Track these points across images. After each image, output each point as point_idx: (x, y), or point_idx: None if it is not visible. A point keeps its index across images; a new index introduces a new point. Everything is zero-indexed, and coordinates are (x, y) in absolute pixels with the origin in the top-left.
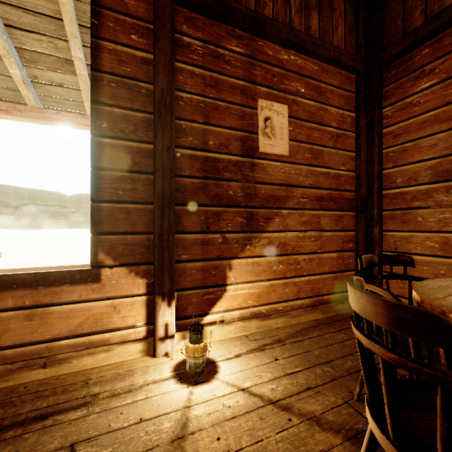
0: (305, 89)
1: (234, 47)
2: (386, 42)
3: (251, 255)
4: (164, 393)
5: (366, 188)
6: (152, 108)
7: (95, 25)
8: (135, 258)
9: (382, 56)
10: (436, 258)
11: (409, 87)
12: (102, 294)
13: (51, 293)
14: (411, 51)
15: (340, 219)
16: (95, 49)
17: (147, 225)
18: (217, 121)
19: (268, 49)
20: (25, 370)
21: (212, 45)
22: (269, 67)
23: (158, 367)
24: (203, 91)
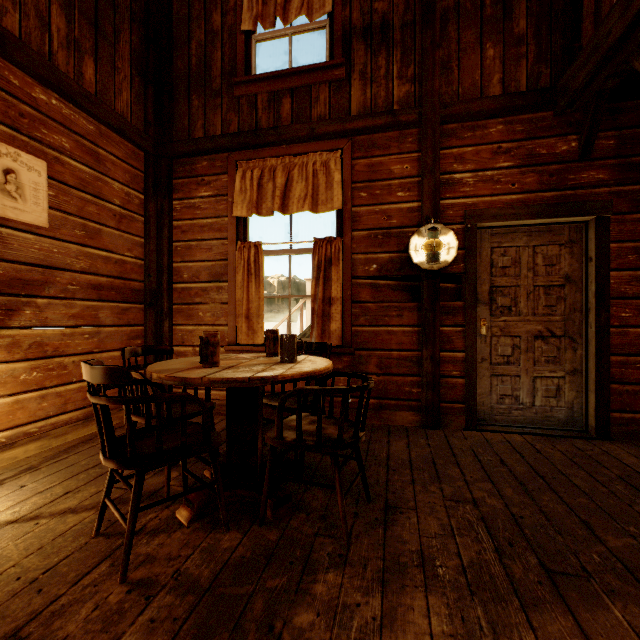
0: (76, 149)
1: None
2: (176, 135)
3: None
4: None
5: (156, 279)
6: None
7: None
8: None
9: (171, 147)
10: None
11: (194, 189)
12: None
13: None
14: (195, 156)
15: (125, 313)
16: None
17: None
18: None
19: (12, 75)
20: None
21: None
22: (14, 100)
23: None
24: None
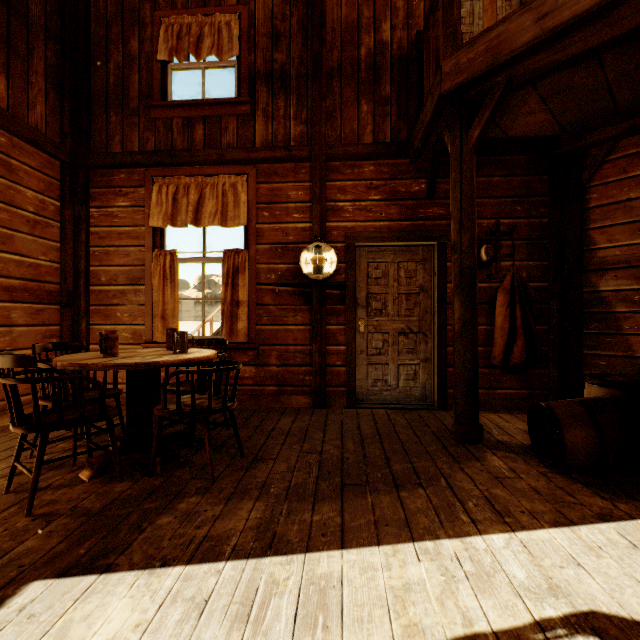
0: None
1: None
2: (94, 147)
3: None
4: None
5: (73, 281)
6: None
7: None
8: None
9: (89, 158)
10: (129, 346)
11: (112, 199)
12: None
13: None
14: (113, 168)
15: (40, 313)
16: None
17: None
18: None
19: None
20: None
21: None
22: None
23: None
24: None
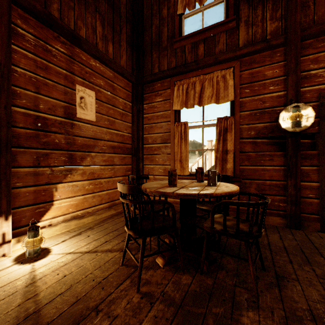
0: (105, 85)
1: (59, 48)
2: (145, 73)
3: (71, 180)
4: (11, 272)
5: (137, 143)
6: None
7: None
8: None
9: (143, 79)
10: (162, 176)
11: (153, 98)
12: None
13: None
14: (154, 82)
15: (124, 159)
16: None
17: None
18: (46, 92)
19: (83, 56)
20: None
21: (43, 41)
22: (83, 66)
23: None
24: (35, 70)
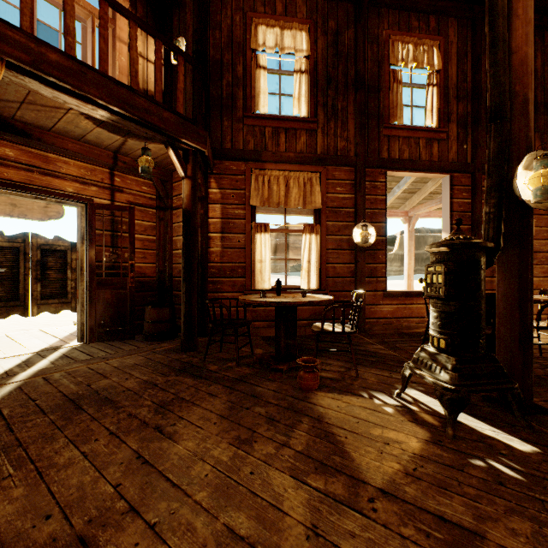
0: None
1: None
2: None
3: None
4: None
5: None
6: (470, 223)
7: (451, 194)
8: None
9: None
10: None
11: None
12: None
13: None
14: None
15: None
16: (451, 203)
17: None
18: None
19: None
20: None
21: None
22: None
23: None
24: None
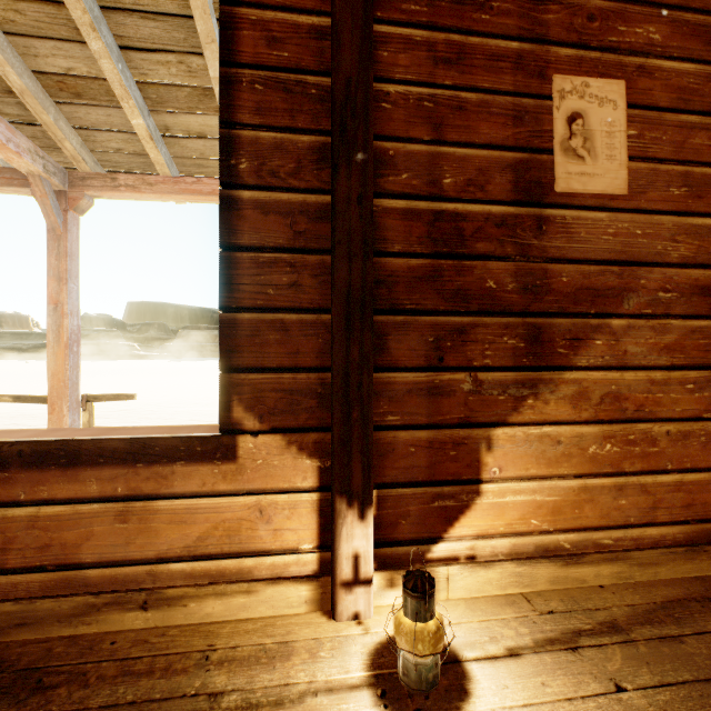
0: (670, 36)
1: None
2: None
3: (535, 419)
4: None
5: None
6: (330, 123)
7: None
8: (298, 419)
9: None
10: None
11: None
12: (240, 484)
13: (157, 476)
14: None
15: None
16: (228, 26)
17: (321, 354)
18: (460, 134)
19: None
20: (116, 609)
21: None
22: (579, 1)
23: (339, 648)
24: (430, 75)
